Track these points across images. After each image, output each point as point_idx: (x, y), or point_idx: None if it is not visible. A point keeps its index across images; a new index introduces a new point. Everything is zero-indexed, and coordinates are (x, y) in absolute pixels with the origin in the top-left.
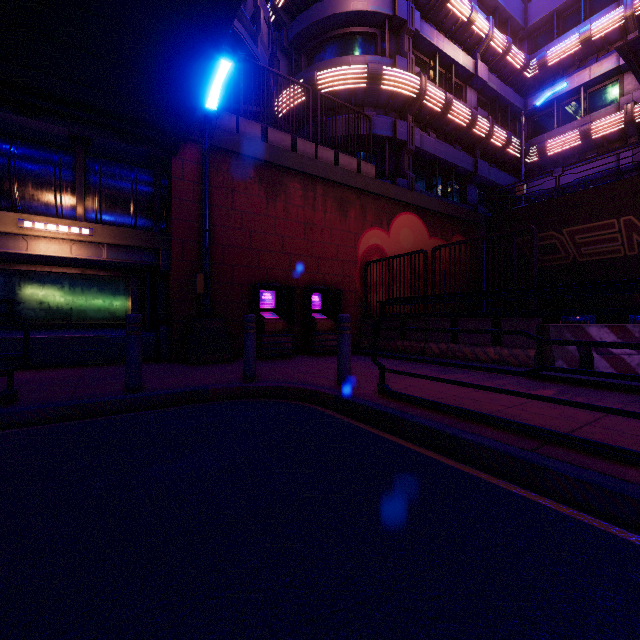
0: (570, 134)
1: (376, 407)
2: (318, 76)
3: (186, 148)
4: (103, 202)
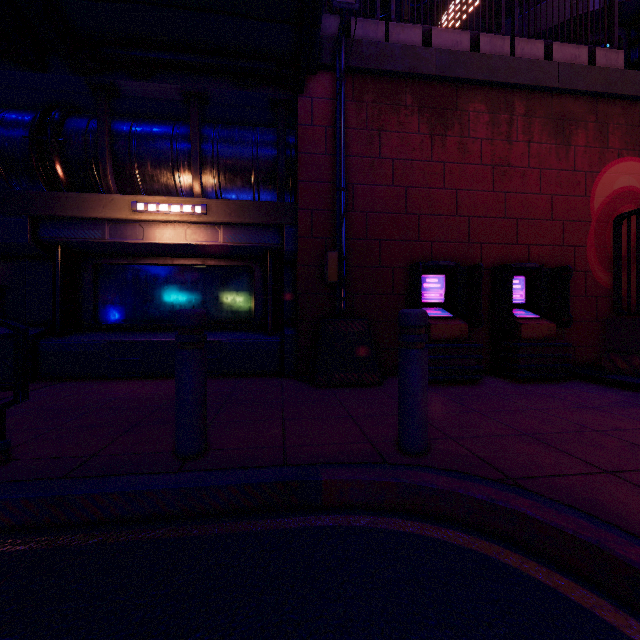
0: None
1: None
2: None
3: (316, 81)
4: (221, 174)
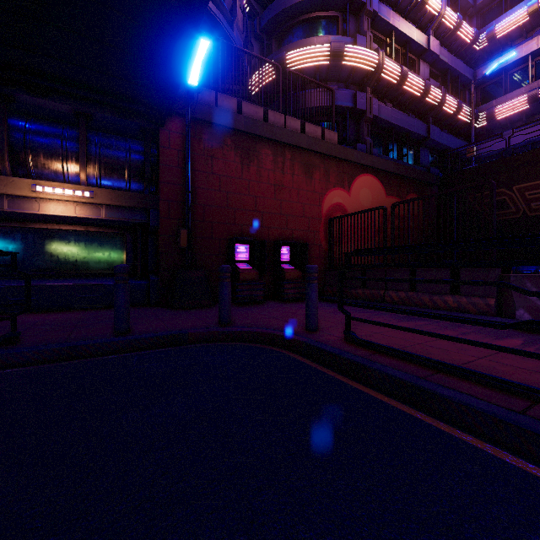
0: (518, 99)
1: (344, 355)
2: (286, 56)
3: (172, 121)
4: (102, 169)
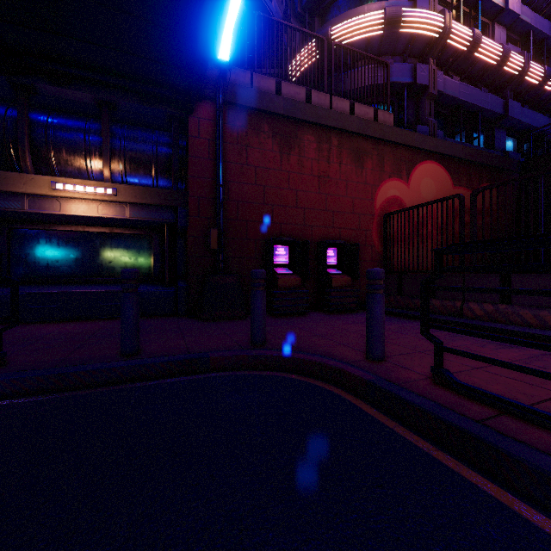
0: None
1: (444, 415)
2: (332, 31)
3: (202, 106)
4: (127, 164)
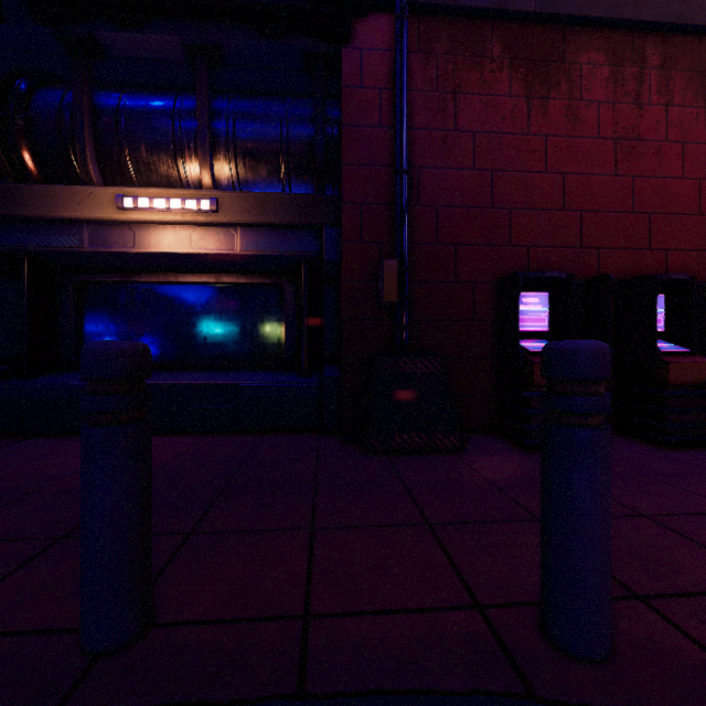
0: None
1: None
2: None
3: (366, 26)
4: (239, 159)
